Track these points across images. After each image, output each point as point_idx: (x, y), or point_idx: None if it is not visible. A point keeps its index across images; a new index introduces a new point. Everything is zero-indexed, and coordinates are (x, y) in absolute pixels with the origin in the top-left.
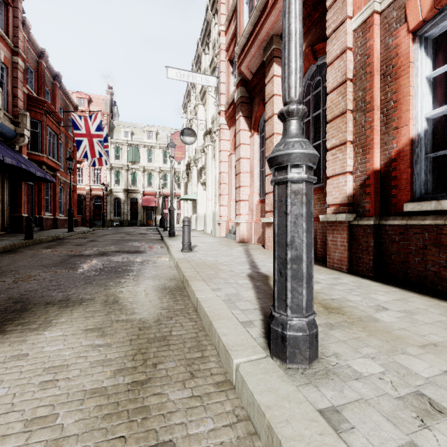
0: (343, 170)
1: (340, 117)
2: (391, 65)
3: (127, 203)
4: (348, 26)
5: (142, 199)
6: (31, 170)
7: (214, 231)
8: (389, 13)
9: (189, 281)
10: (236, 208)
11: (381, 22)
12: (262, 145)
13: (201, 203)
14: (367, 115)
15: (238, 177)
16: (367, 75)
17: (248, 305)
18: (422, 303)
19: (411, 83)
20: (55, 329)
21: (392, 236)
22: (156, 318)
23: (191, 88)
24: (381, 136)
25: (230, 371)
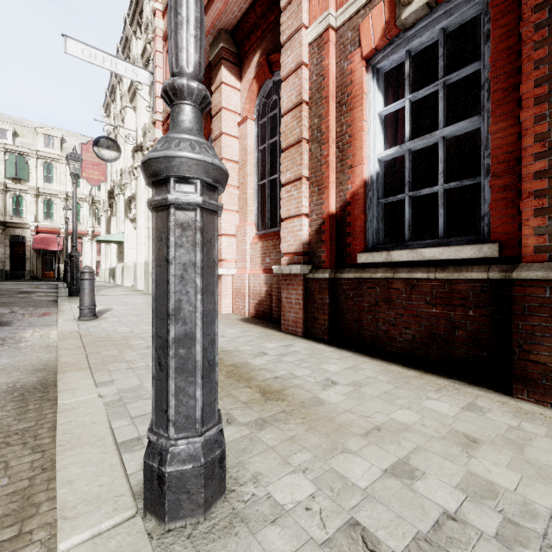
0: (298, 212)
1: (295, 146)
2: (346, 93)
3: (4, 244)
4: (304, 37)
5: (34, 238)
6: None
7: (147, 287)
8: (344, 32)
9: (59, 374)
10: None
11: (337, 40)
12: None
13: (130, 247)
14: (322, 148)
15: None
16: (322, 100)
17: (149, 406)
18: (373, 369)
19: (364, 117)
20: None
21: (347, 291)
22: None
23: (116, 82)
24: (337, 174)
25: None
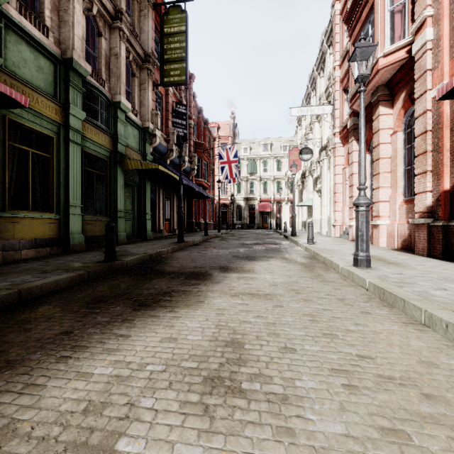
0: (424, 190)
1: (422, 155)
2: None
3: (246, 209)
4: (428, 96)
5: (259, 205)
6: (203, 193)
7: (329, 232)
8: None
9: (318, 253)
10: (349, 213)
11: None
12: (372, 162)
13: (316, 208)
14: (439, 155)
15: (351, 188)
16: (439, 129)
17: (349, 260)
18: (453, 266)
19: None
20: (272, 261)
21: (453, 232)
22: (307, 262)
23: (305, 105)
24: (450, 168)
25: (339, 270)
